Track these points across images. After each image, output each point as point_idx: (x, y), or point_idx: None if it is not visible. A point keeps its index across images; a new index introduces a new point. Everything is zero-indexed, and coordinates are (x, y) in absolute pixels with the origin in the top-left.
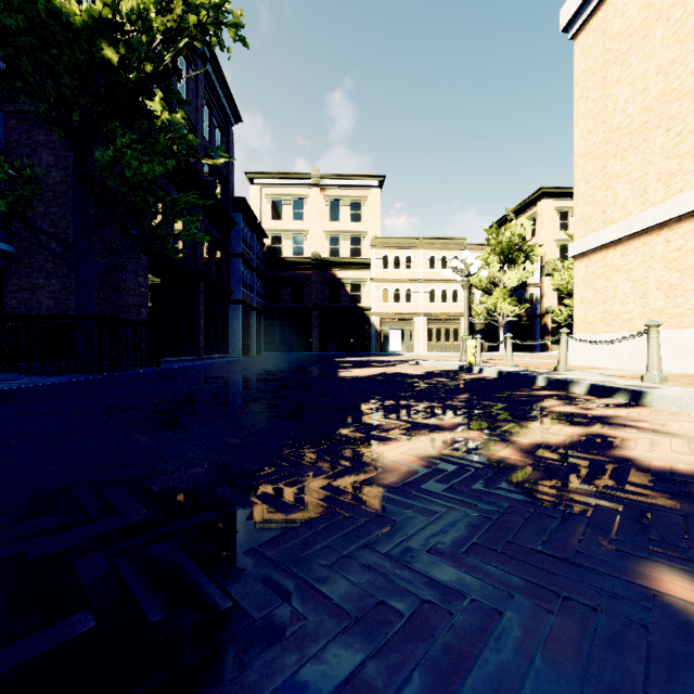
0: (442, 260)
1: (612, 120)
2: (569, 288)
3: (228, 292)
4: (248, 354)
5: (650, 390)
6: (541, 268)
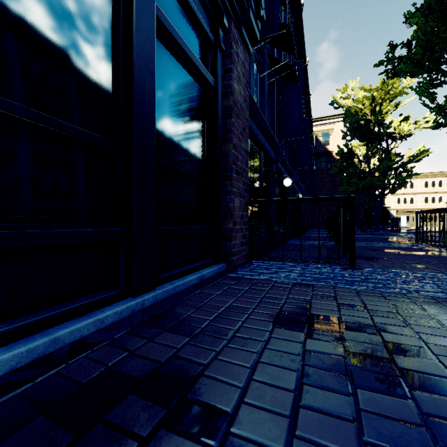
0: (432, 183)
1: None
2: None
3: None
4: None
5: None
6: None
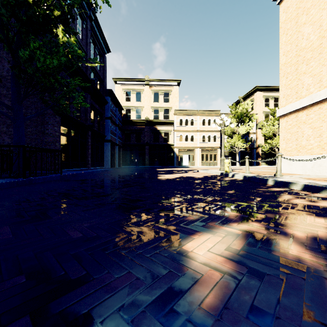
0: (208, 121)
1: (301, 44)
2: (270, 135)
3: (103, 136)
4: (114, 166)
5: None
6: (256, 125)
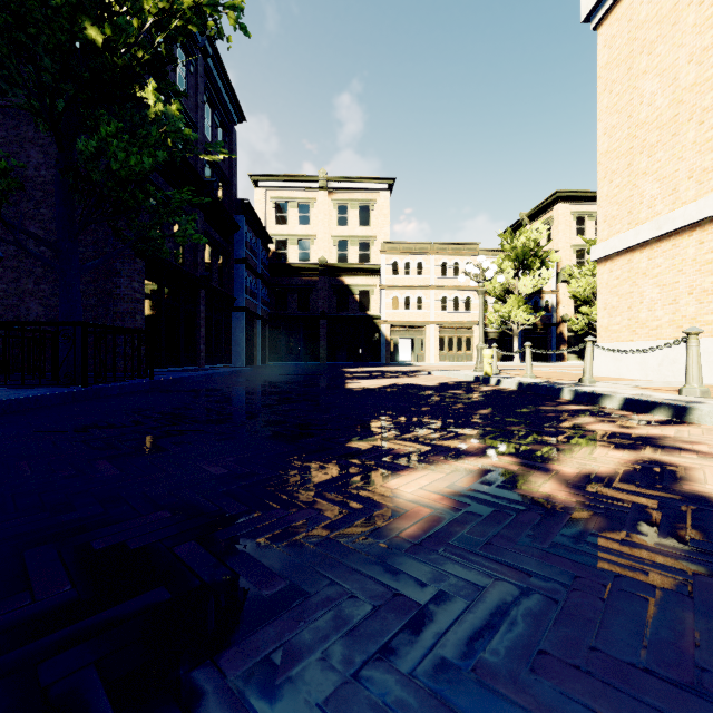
0: (455, 266)
1: (638, 114)
2: (586, 296)
3: (231, 299)
4: (253, 363)
5: (696, 406)
6: (557, 274)
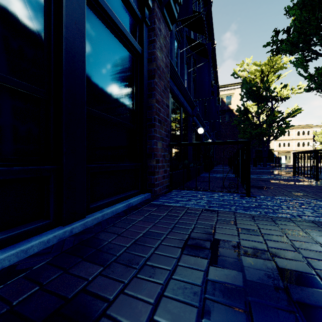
0: (302, 132)
1: None
2: None
3: None
4: None
5: None
6: None
